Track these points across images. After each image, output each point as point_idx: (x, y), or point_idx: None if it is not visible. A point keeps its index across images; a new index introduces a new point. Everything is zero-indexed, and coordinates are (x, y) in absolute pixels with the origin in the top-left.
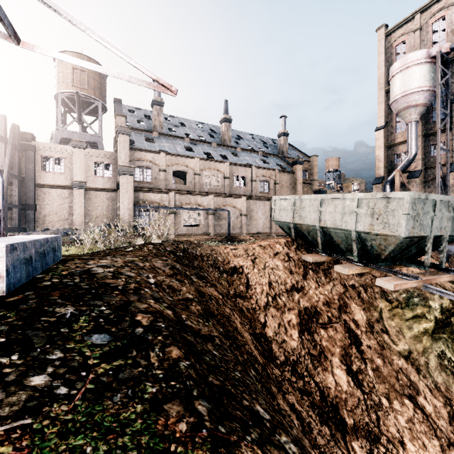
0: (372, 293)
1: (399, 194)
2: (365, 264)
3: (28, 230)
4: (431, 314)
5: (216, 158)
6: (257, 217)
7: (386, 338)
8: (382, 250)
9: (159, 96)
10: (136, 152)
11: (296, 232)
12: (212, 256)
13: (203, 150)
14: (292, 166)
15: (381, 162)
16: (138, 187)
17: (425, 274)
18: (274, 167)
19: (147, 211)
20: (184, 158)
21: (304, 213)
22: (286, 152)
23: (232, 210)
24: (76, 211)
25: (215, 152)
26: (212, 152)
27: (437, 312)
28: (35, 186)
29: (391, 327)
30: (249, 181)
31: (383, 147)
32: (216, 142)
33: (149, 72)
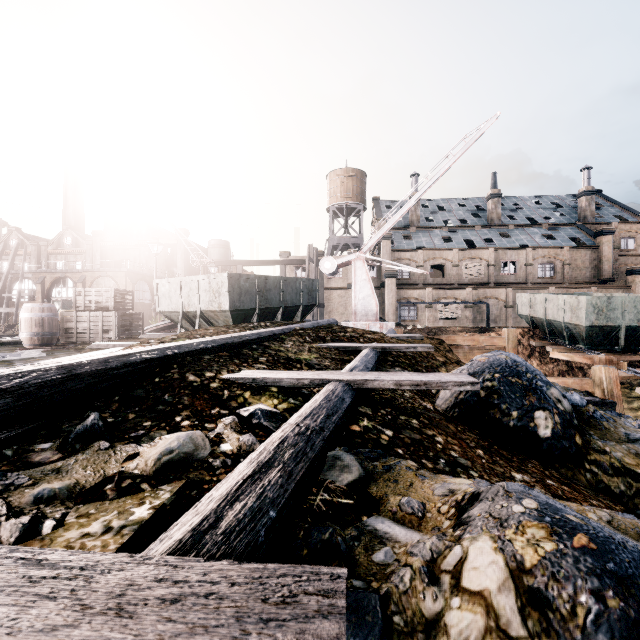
0: None
1: (581, 297)
2: (574, 347)
3: None
4: None
5: (478, 245)
6: None
7: None
8: (582, 336)
9: (416, 191)
10: (396, 253)
11: (534, 324)
12: None
13: (464, 237)
14: (595, 238)
15: None
16: (398, 284)
17: (620, 354)
18: (562, 243)
19: (407, 306)
20: (442, 251)
21: (536, 308)
22: (592, 216)
23: (494, 302)
24: (350, 307)
25: (478, 237)
26: (474, 237)
27: None
28: (324, 289)
29: None
30: (522, 266)
31: None
32: (481, 224)
33: (420, 271)
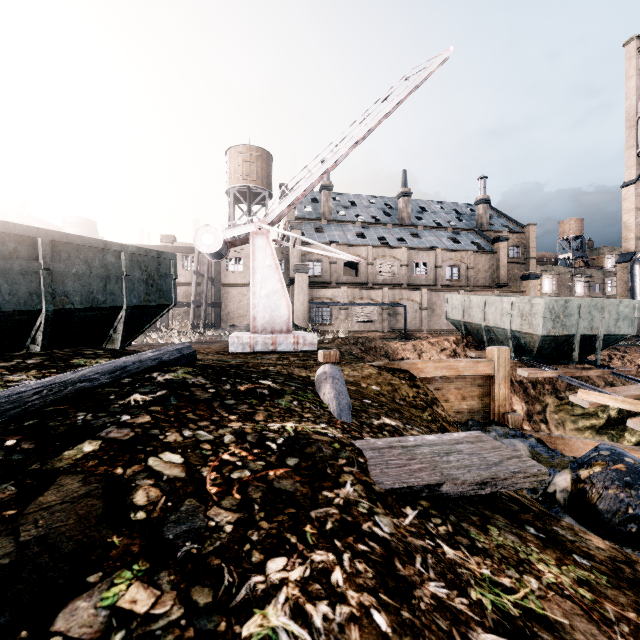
0: (541, 390)
1: (537, 300)
2: (521, 359)
3: (216, 326)
4: (605, 413)
5: (392, 243)
6: (440, 311)
7: (544, 426)
8: (533, 346)
9: (328, 180)
10: (307, 246)
11: (467, 330)
12: (384, 349)
13: (377, 234)
14: (493, 244)
15: (631, 231)
16: (309, 282)
17: (573, 368)
18: (466, 247)
19: (320, 307)
20: (356, 247)
21: (472, 312)
22: (487, 223)
23: (409, 304)
24: None
25: (390, 235)
26: (387, 235)
27: (613, 412)
28: (221, 285)
29: (553, 419)
30: (432, 267)
31: (633, 211)
32: (392, 222)
33: (351, 257)
